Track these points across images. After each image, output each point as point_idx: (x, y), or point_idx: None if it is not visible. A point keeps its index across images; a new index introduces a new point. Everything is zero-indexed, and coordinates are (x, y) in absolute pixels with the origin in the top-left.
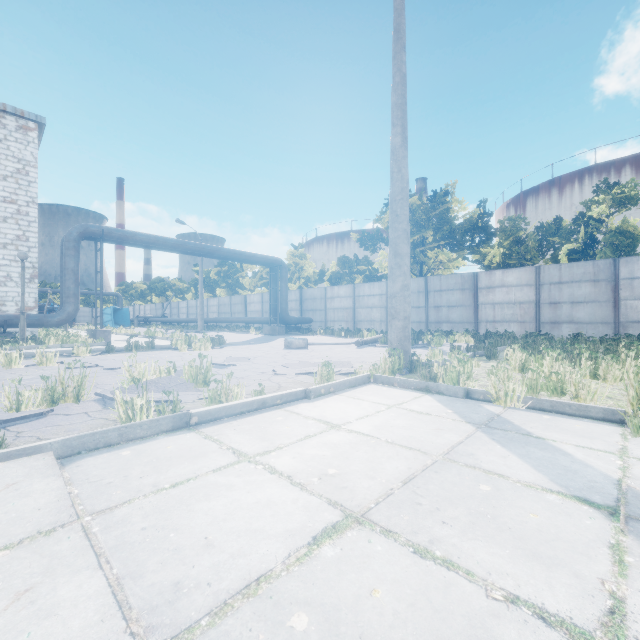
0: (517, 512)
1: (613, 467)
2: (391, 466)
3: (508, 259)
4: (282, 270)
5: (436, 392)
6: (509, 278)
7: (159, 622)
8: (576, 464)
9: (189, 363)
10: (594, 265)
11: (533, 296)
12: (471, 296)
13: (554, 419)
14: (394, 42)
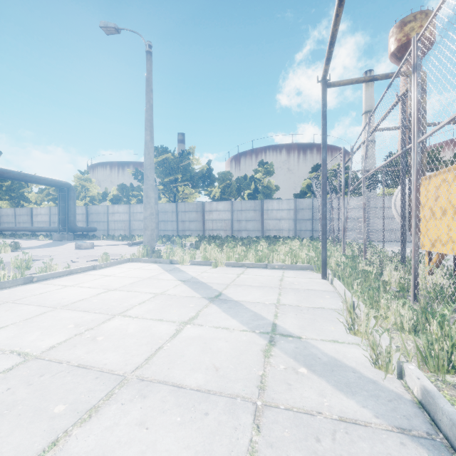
0: (160, 284)
1: (197, 274)
2: (128, 281)
3: (222, 195)
4: (71, 191)
5: (159, 262)
6: (220, 206)
7: (57, 306)
8: (187, 275)
9: (15, 257)
10: (254, 202)
11: (230, 216)
12: (201, 215)
13: (195, 266)
14: (146, 86)
